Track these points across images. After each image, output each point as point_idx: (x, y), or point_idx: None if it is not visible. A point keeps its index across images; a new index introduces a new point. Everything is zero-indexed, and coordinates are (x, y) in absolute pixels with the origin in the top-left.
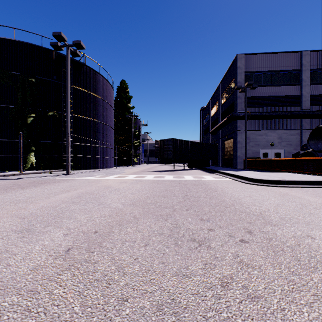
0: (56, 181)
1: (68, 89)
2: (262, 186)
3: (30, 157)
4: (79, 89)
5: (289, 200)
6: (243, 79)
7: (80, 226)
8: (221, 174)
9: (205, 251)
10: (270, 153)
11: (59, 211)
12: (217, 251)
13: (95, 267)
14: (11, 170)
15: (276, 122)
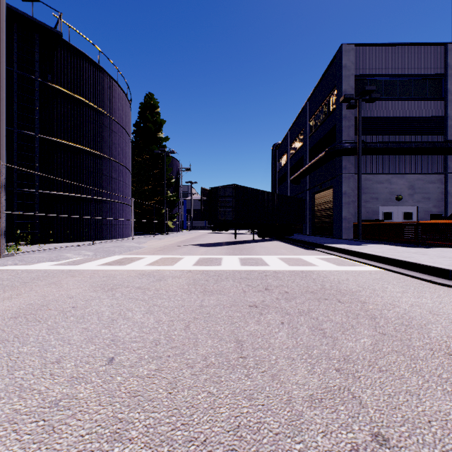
0: None
1: (1, 62)
2: None
3: None
4: (55, 87)
5: None
6: (352, 87)
7: None
8: (334, 252)
9: None
10: (396, 212)
11: None
12: None
13: None
14: None
15: (405, 160)
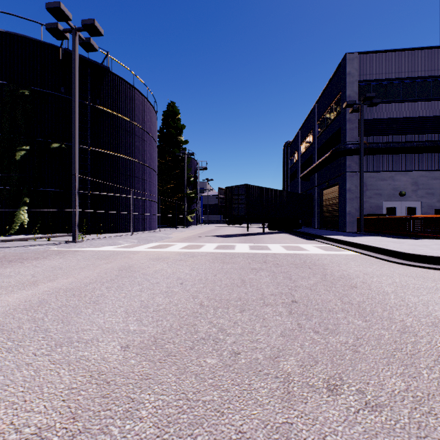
0: (42, 255)
1: (75, 102)
2: (437, 271)
3: (21, 214)
4: (102, 109)
5: None
6: (356, 92)
7: None
8: (329, 242)
9: None
10: (400, 207)
11: None
12: None
13: None
14: None
15: (409, 158)
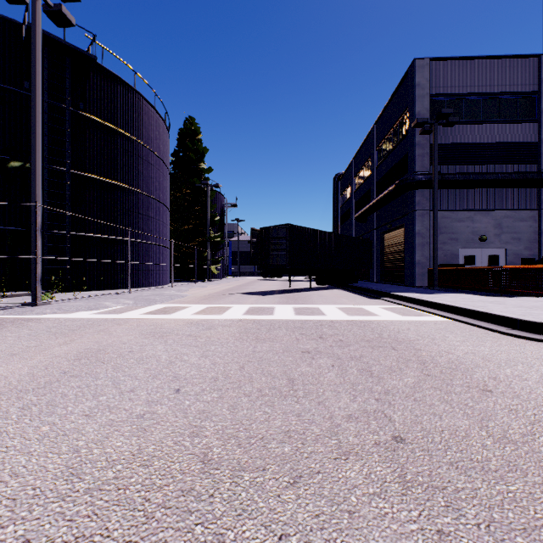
0: None
1: (37, 96)
2: None
3: None
4: (87, 116)
5: None
6: (427, 109)
7: None
8: (401, 301)
9: None
10: (480, 255)
11: None
12: None
13: None
14: None
15: (491, 194)
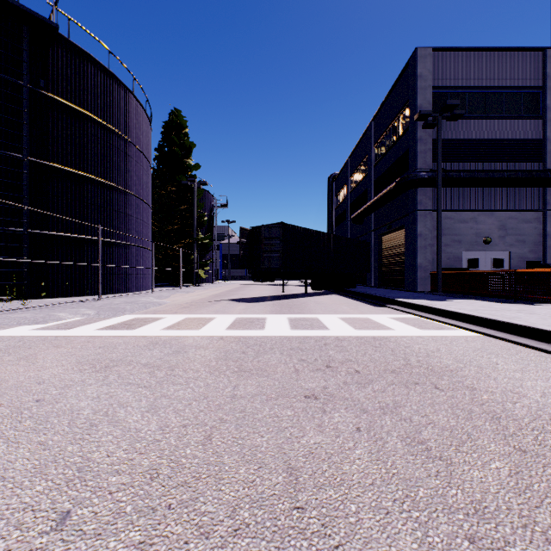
0: None
1: None
2: None
3: None
4: (50, 96)
5: None
6: (430, 102)
7: None
8: (411, 309)
9: None
10: (484, 259)
11: None
12: None
13: None
14: None
15: (495, 193)
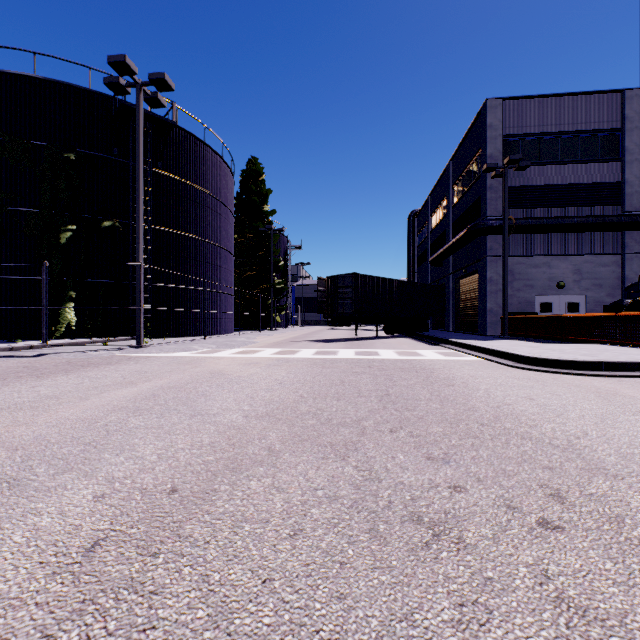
0: (112, 361)
1: (140, 173)
2: (551, 374)
3: (66, 312)
4: (165, 174)
5: (624, 408)
6: (500, 151)
7: (140, 472)
8: (456, 347)
9: (452, 557)
10: (558, 303)
11: (100, 430)
12: (485, 559)
13: (153, 609)
14: (29, 338)
15: (569, 238)
